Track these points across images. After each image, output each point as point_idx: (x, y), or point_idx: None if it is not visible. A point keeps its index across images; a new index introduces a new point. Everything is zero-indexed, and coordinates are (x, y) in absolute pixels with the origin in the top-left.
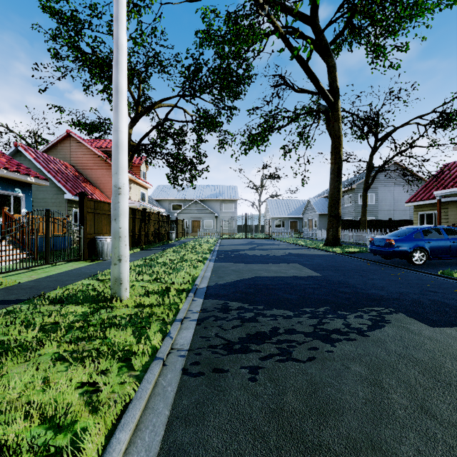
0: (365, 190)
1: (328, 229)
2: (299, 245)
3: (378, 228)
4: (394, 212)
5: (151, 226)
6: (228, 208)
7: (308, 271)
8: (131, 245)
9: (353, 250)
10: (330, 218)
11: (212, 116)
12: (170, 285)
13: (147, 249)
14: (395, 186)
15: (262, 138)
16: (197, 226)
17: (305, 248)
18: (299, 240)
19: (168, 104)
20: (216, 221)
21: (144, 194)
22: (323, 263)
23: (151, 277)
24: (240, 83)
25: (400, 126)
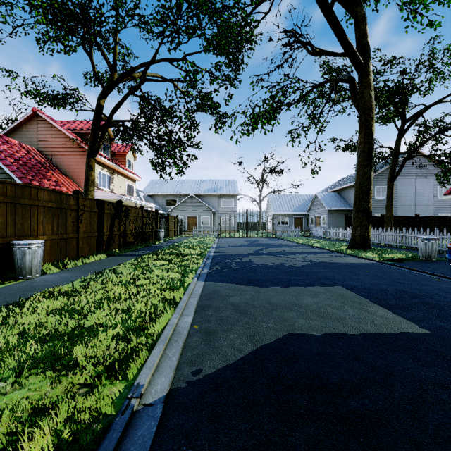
0: (391, 180)
1: (355, 227)
2: (313, 246)
3: (403, 225)
4: (415, 207)
5: (131, 223)
6: (226, 204)
7: (383, 313)
8: (95, 249)
9: (395, 257)
10: (358, 213)
11: (208, 95)
12: (38, 420)
13: (119, 254)
14: (417, 177)
15: (267, 117)
16: (193, 223)
17: (325, 251)
18: (309, 239)
19: (153, 74)
20: (213, 217)
21: (131, 187)
22: (384, 286)
23: (44, 345)
24: (242, 47)
25: (436, 102)
